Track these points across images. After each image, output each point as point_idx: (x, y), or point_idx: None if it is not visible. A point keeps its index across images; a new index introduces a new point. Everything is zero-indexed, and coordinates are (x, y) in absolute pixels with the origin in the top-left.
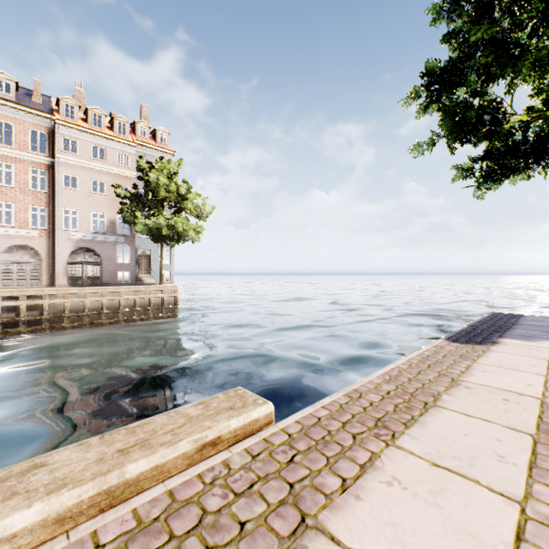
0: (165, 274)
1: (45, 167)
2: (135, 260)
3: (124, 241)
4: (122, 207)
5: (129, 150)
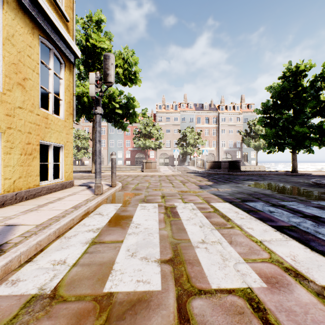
0: (251, 162)
1: (216, 128)
2: (242, 156)
3: (238, 150)
4: (241, 138)
5: (240, 116)
